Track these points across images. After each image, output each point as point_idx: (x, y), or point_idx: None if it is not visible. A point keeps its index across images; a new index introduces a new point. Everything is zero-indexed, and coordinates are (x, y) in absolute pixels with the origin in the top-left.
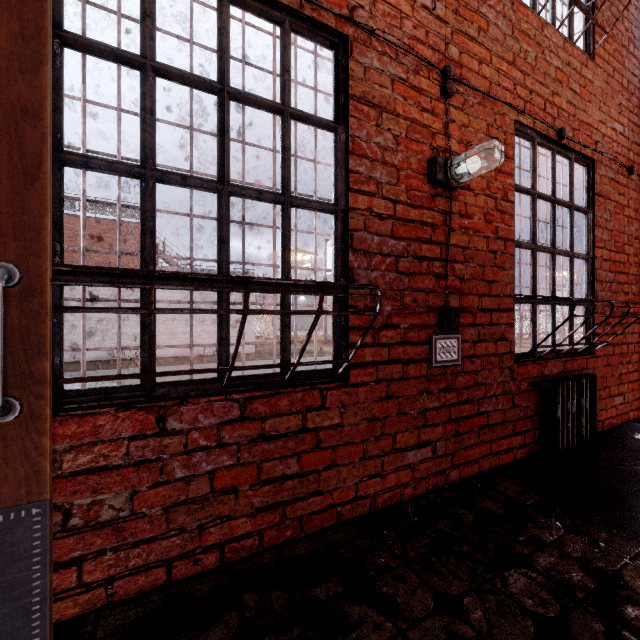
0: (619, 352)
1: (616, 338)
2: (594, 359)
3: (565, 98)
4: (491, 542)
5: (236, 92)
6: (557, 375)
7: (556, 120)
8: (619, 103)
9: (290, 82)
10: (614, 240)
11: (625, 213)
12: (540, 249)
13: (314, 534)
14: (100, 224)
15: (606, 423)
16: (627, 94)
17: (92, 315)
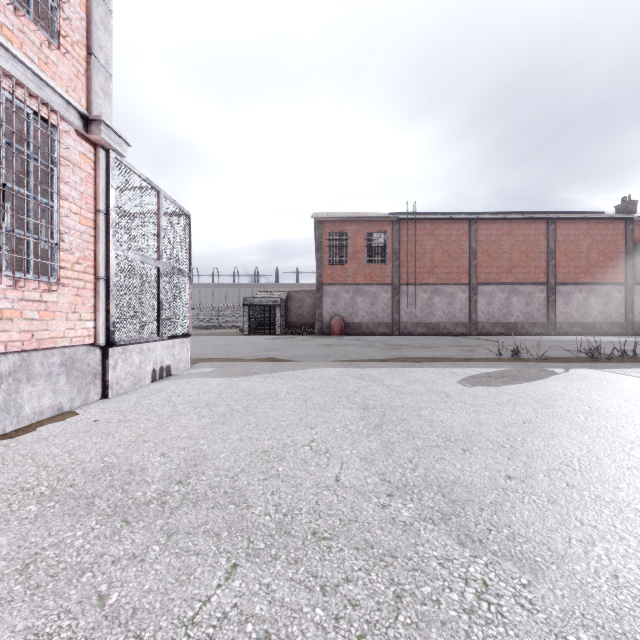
0: None
1: None
2: None
3: None
4: None
5: None
6: None
7: None
8: None
9: None
10: None
11: None
12: None
13: None
14: None
15: None
16: None
17: None
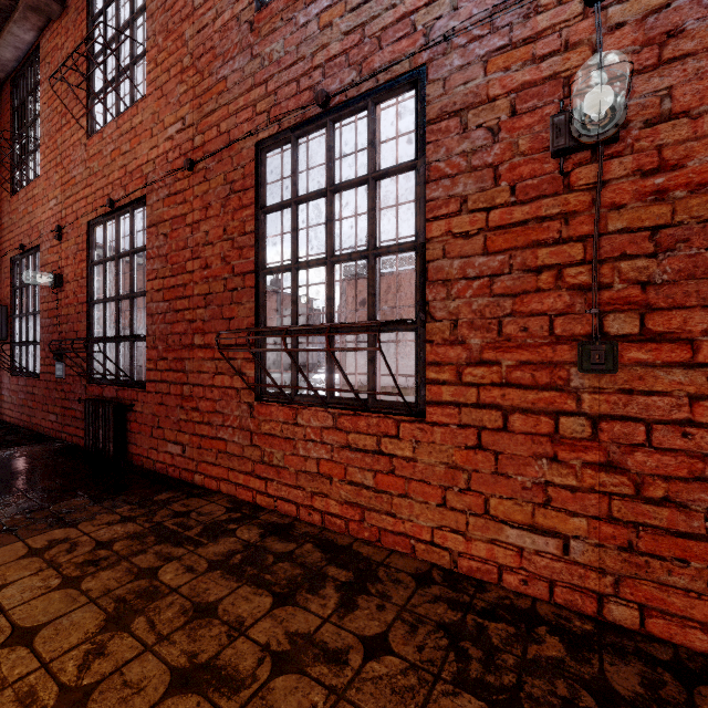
0: (178, 393)
1: (174, 376)
2: (146, 394)
3: (119, 167)
4: (5, 445)
5: (28, 284)
6: (113, 399)
7: (112, 194)
8: (178, 97)
9: (35, 272)
10: (171, 263)
11: (188, 222)
12: (107, 301)
13: (34, 431)
14: (394, 276)
15: (160, 466)
16: (191, 70)
17: (389, 350)
